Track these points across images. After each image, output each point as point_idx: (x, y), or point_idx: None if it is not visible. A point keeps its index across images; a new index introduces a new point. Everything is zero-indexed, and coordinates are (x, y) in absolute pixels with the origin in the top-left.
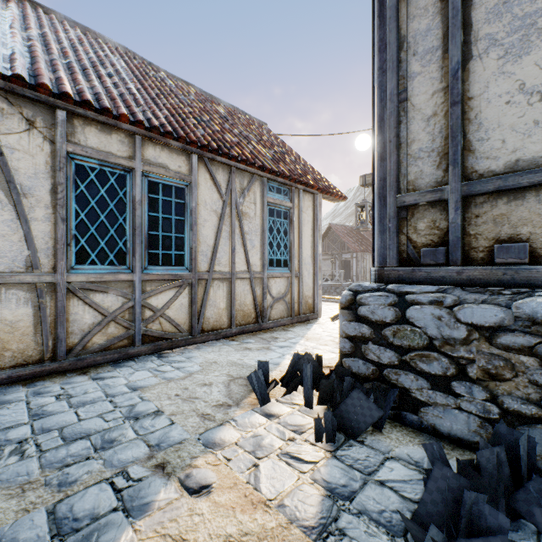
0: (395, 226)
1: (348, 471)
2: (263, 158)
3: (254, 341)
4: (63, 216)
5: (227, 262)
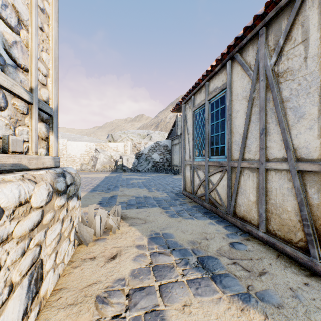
0: None
1: None
2: None
3: (234, 248)
4: (192, 138)
5: (257, 148)
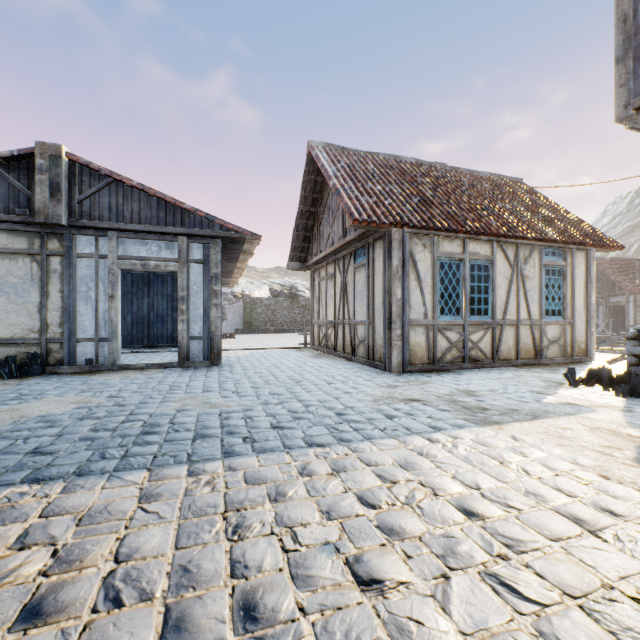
0: None
1: (635, 402)
2: (538, 229)
3: (539, 369)
4: (435, 290)
5: (514, 312)
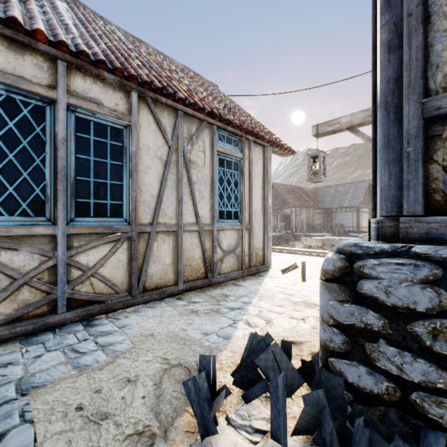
0: (421, 150)
1: None
2: (213, 107)
3: (202, 301)
4: None
5: (173, 213)
